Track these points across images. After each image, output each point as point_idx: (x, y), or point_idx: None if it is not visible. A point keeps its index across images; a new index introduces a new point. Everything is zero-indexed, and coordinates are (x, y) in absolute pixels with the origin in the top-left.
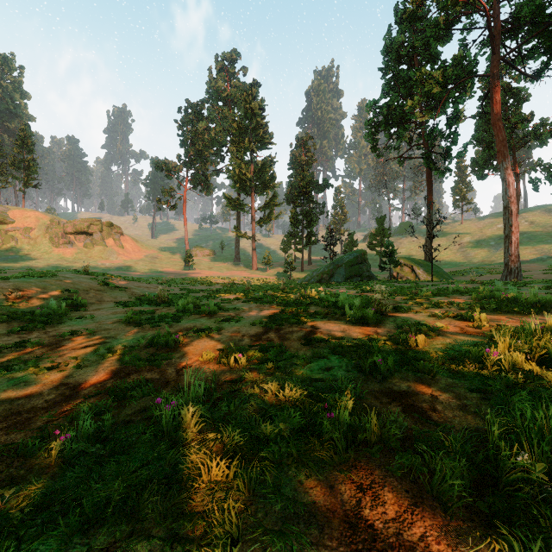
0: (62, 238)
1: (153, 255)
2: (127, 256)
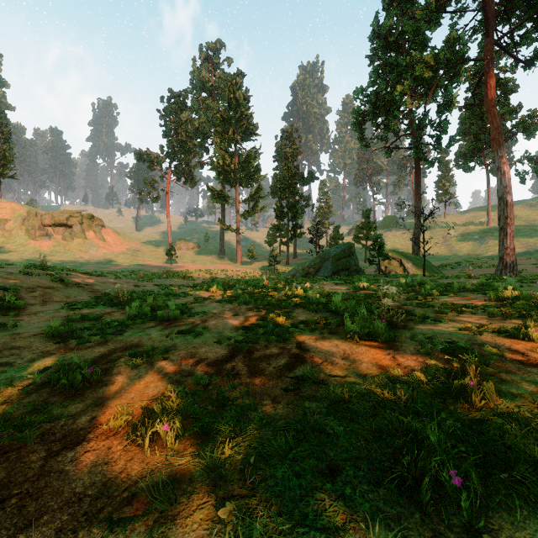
0: (39, 230)
1: (136, 248)
2: (108, 249)
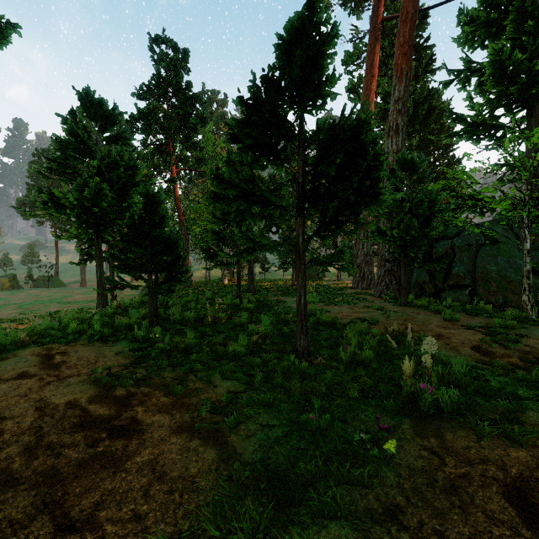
0: None
1: None
2: None
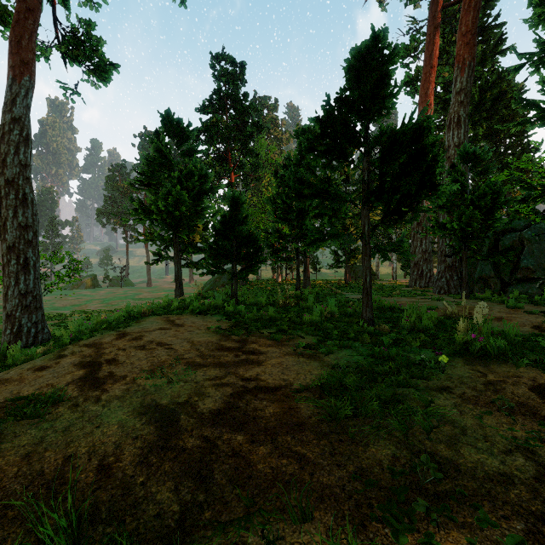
0: None
1: None
2: None
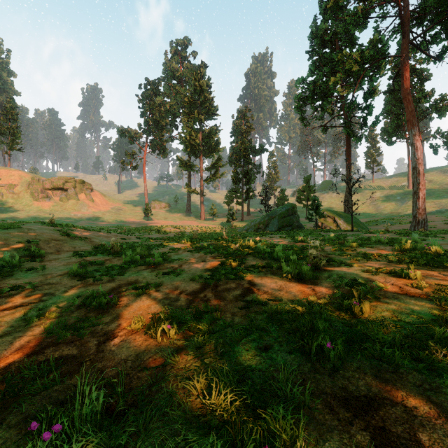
0: (41, 193)
1: (119, 207)
2: (96, 208)
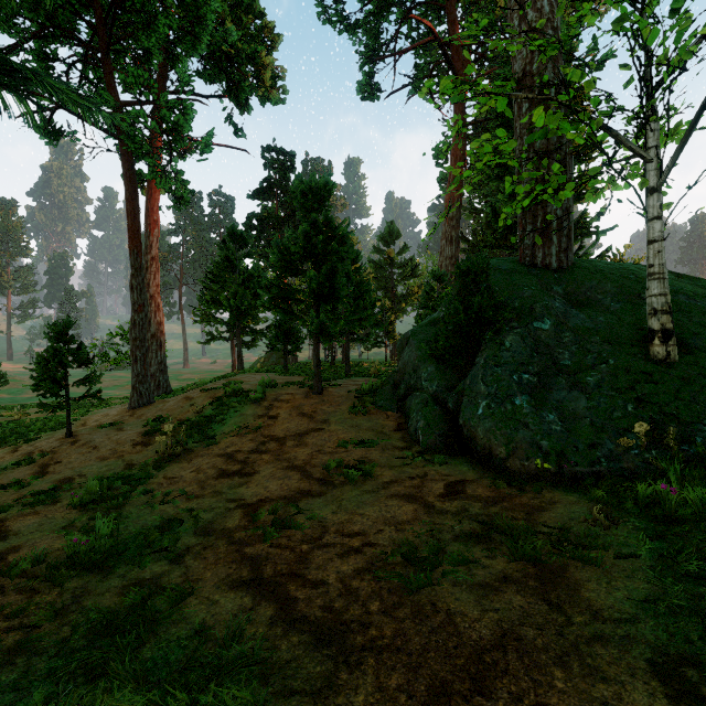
0: None
1: None
2: None
